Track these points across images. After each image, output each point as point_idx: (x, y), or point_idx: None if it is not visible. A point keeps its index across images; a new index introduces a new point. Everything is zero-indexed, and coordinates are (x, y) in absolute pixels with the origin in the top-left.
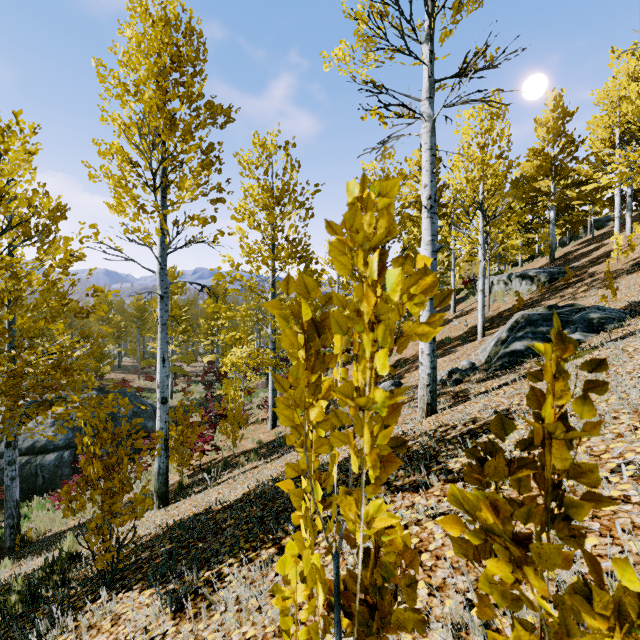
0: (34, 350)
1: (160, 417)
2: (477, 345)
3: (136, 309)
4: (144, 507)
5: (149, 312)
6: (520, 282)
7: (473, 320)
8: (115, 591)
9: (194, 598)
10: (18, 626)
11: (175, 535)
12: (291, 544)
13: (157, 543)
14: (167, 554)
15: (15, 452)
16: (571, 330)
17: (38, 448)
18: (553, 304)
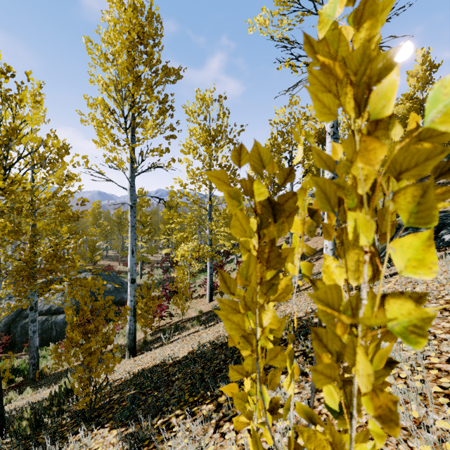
0: (38, 243)
1: (130, 293)
2: None
3: (117, 217)
4: (114, 362)
5: (126, 219)
6: None
7: None
8: (92, 427)
9: (148, 444)
10: (25, 446)
11: (138, 382)
12: None
13: (125, 387)
14: (131, 398)
15: (36, 314)
16: (448, 231)
17: (53, 310)
18: None
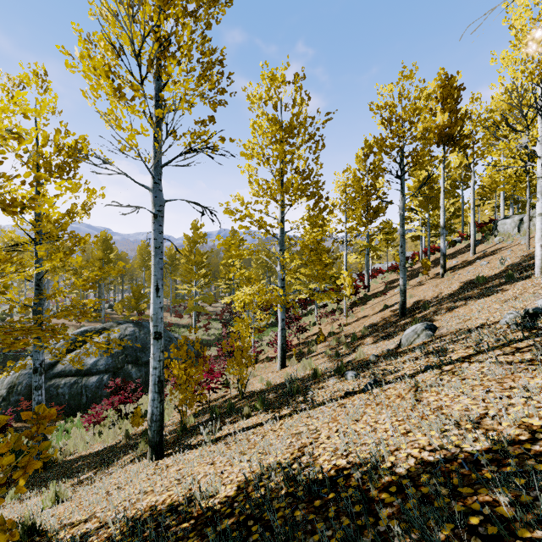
0: None
1: (153, 355)
2: (541, 281)
3: (168, 258)
4: None
5: (179, 260)
6: None
7: (508, 258)
8: None
9: None
10: None
11: None
12: None
13: None
14: None
15: (41, 378)
16: None
17: (84, 371)
18: None
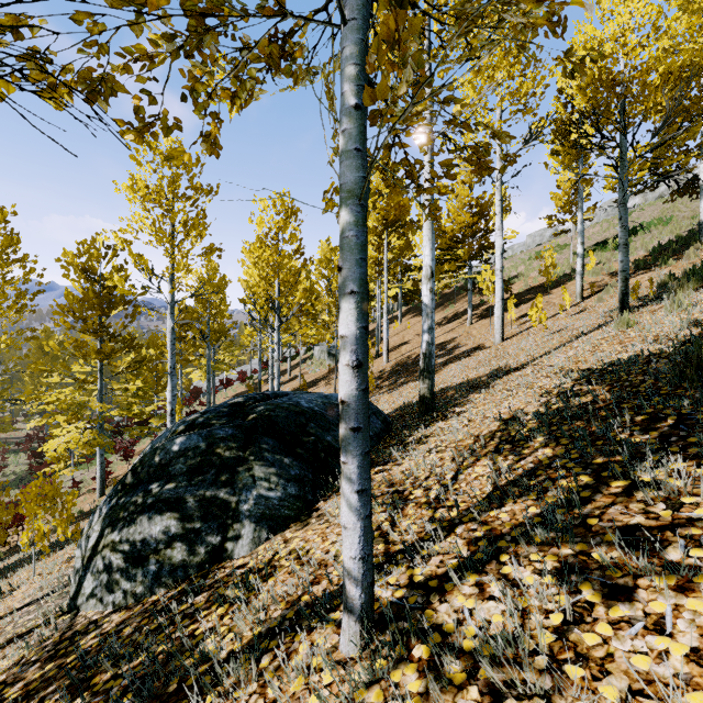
0: None
1: None
2: None
3: None
4: None
5: None
6: (328, 357)
7: (288, 389)
8: None
9: (6, 578)
10: None
11: None
12: (25, 533)
13: None
14: None
15: None
16: None
17: None
18: None
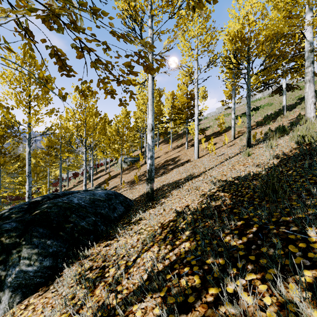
0: None
1: None
2: None
3: None
4: None
5: None
6: (123, 163)
7: (103, 179)
8: None
9: None
10: None
11: None
12: None
13: None
14: None
15: None
16: None
17: None
18: (97, 186)
